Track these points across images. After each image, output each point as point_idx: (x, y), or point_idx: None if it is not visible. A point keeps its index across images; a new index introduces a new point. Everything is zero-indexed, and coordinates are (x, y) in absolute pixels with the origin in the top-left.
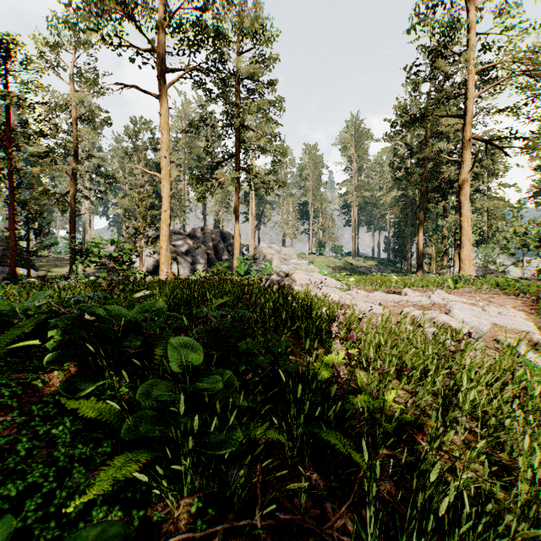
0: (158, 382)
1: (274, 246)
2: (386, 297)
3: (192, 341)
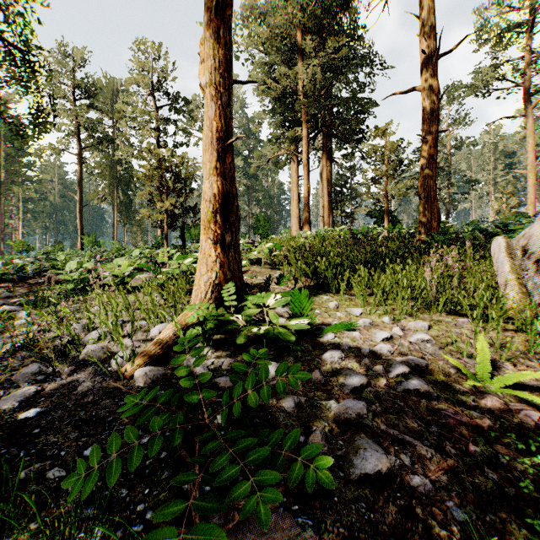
0: None
1: None
2: None
3: None
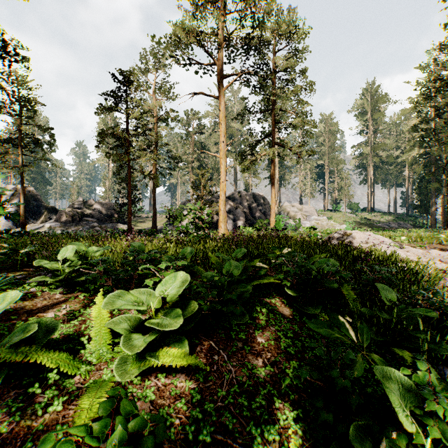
0: (380, 310)
1: (296, 205)
2: (442, 254)
3: (386, 287)
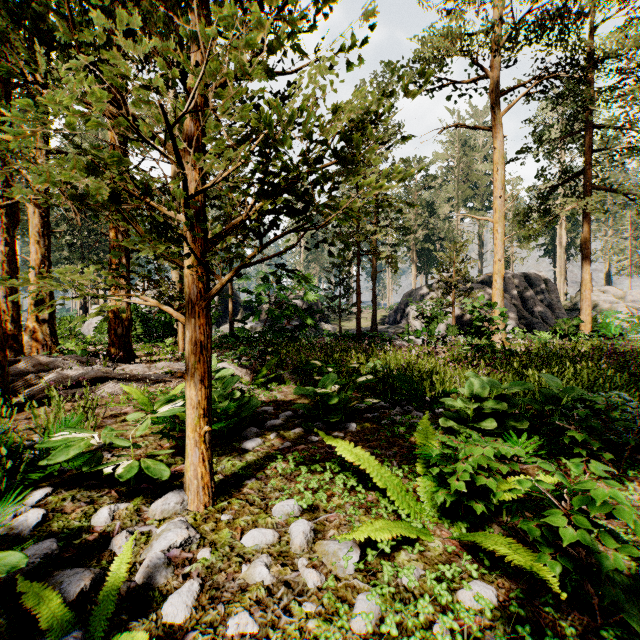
0: None
1: (609, 289)
2: None
3: None
